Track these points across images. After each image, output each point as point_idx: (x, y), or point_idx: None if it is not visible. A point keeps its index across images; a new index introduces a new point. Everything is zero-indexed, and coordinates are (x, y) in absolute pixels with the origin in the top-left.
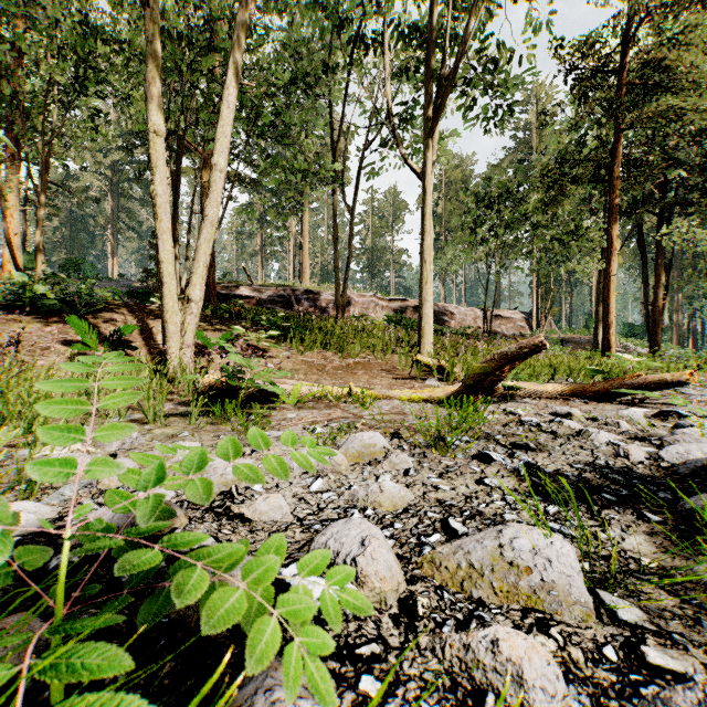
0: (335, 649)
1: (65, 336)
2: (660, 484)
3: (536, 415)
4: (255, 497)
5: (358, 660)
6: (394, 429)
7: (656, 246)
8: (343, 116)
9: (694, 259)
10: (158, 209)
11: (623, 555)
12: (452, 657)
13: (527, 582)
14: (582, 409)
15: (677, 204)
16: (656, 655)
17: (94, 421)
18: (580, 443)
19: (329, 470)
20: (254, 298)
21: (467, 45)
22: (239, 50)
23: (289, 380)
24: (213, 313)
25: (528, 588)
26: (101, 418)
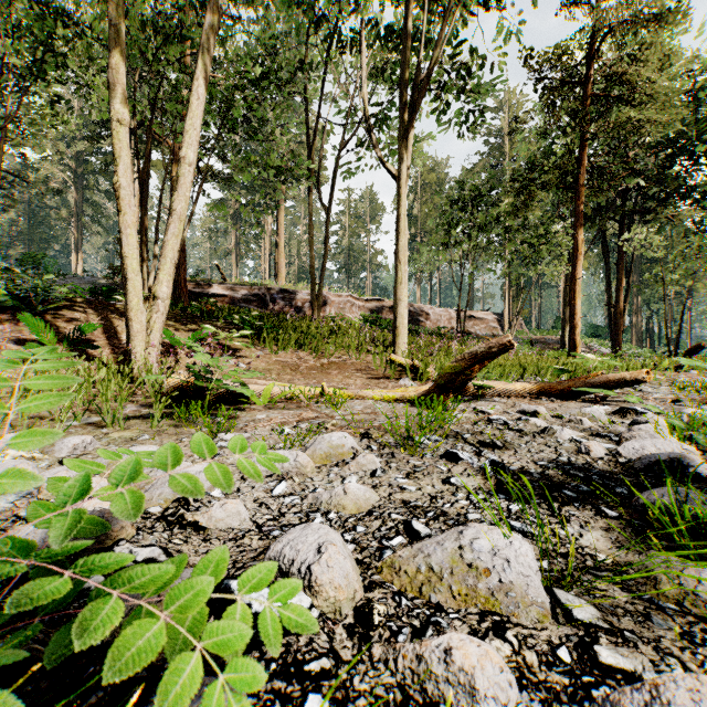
0: (282, 666)
1: (20, 334)
2: (617, 479)
3: (504, 414)
4: (212, 503)
5: (306, 677)
6: (365, 429)
7: (618, 252)
8: (318, 114)
9: (652, 264)
10: (121, 202)
11: (581, 551)
12: (404, 669)
13: (485, 584)
14: (548, 407)
15: (637, 212)
16: (608, 654)
17: (46, 425)
18: (545, 440)
19: (294, 472)
20: (228, 297)
21: (441, 50)
22: (209, 40)
23: (261, 380)
24: (183, 311)
25: (486, 590)
26: (54, 421)
